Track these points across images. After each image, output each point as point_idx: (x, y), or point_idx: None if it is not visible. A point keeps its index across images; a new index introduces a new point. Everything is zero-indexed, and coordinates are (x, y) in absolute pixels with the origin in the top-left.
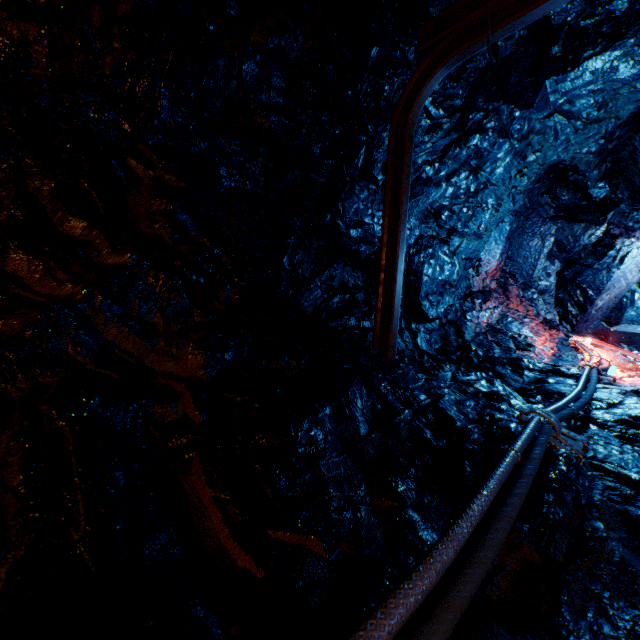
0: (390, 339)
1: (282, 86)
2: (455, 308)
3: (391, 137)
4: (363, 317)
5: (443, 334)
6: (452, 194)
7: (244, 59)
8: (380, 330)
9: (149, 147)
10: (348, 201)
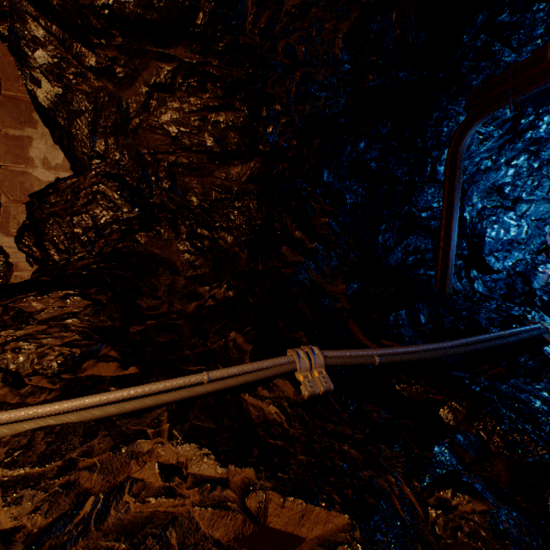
0: (446, 282)
1: (378, 147)
2: (525, 262)
3: (447, 160)
4: (429, 269)
5: (509, 283)
6: (514, 173)
7: (359, 143)
8: (440, 276)
9: (318, 195)
10: (419, 197)
